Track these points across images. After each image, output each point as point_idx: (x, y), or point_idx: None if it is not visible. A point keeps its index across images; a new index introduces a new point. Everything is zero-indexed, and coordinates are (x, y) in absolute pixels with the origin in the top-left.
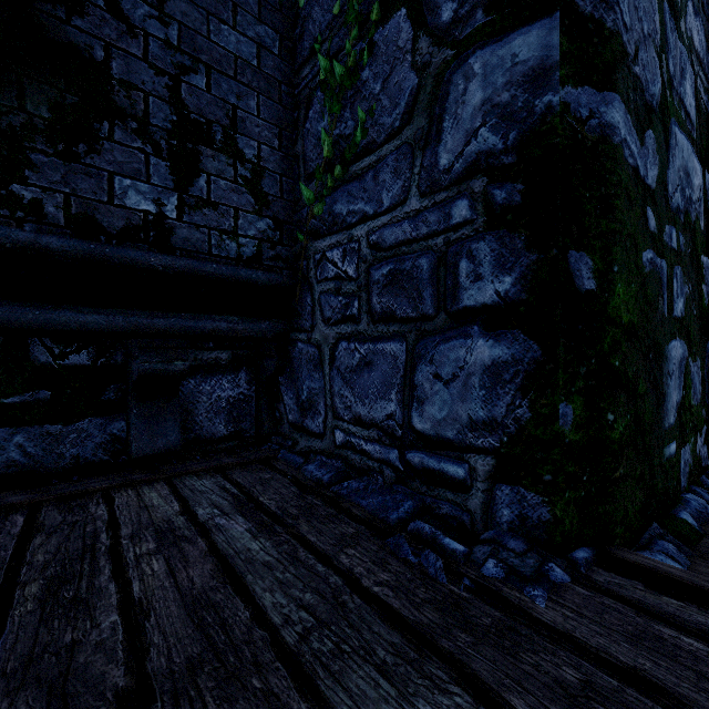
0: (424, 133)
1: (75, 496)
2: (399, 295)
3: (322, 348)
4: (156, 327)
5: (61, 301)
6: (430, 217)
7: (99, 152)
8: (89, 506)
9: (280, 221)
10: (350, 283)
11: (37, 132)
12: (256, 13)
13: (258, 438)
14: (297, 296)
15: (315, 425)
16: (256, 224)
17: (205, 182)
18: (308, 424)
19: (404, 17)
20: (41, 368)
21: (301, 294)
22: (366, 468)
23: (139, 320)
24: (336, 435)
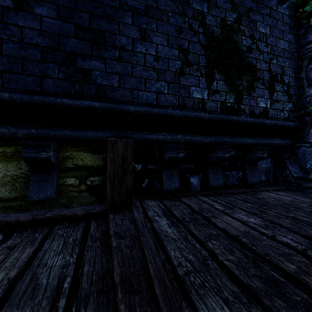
0: None
1: (244, 192)
2: None
3: None
4: (262, 143)
5: (241, 136)
6: None
7: (254, 91)
8: (256, 195)
9: (294, 103)
10: None
11: (244, 89)
12: (288, 31)
13: (273, 182)
14: (307, 130)
15: None
16: (288, 105)
17: (275, 94)
18: (311, 177)
19: None
20: None
21: (305, 129)
22: None
23: (259, 141)
24: None
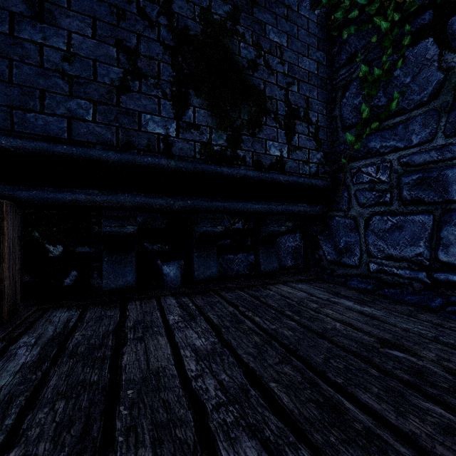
0: (449, 104)
1: (249, 287)
2: (426, 190)
3: (358, 219)
4: (277, 210)
5: (245, 199)
6: (454, 148)
7: (262, 131)
8: (262, 290)
9: (326, 152)
10: (383, 184)
11: (244, 126)
12: (316, 46)
13: (304, 268)
14: (340, 192)
15: (351, 261)
16: (316, 156)
17: (297, 137)
18: (345, 261)
19: (431, 42)
20: (227, 229)
21: (339, 191)
22: (397, 282)
23: (272, 207)
24: (370, 266)
